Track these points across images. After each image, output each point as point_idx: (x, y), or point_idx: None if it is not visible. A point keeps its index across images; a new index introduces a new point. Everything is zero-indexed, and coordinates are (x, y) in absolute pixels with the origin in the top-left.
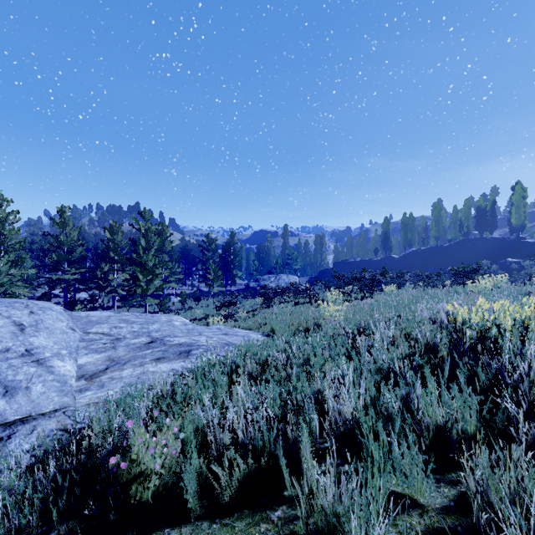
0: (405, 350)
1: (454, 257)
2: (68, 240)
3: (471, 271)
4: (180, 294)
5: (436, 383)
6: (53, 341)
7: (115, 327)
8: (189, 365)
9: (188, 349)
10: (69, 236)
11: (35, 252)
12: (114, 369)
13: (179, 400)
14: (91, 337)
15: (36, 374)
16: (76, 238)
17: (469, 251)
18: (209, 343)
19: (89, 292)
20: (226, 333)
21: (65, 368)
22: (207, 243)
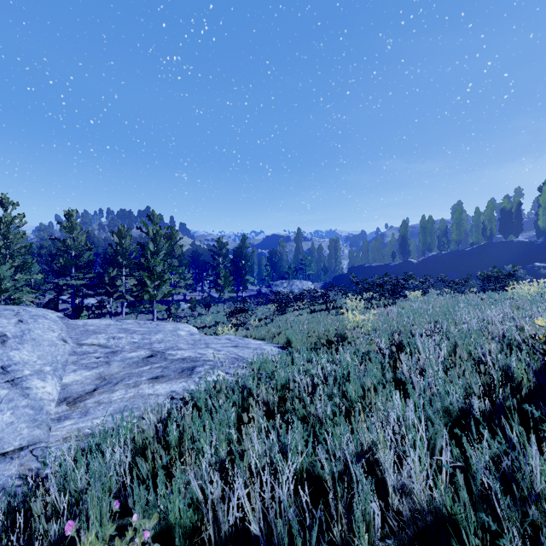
0: (476, 380)
1: (477, 262)
2: (76, 244)
3: (505, 276)
4: (190, 300)
5: (526, 428)
6: (37, 355)
7: (113, 337)
8: (192, 386)
9: (192, 365)
10: (77, 241)
11: (44, 257)
12: (103, 391)
13: (173, 442)
14: (84, 349)
15: (6, 398)
16: (84, 242)
17: (493, 255)
18: (216, 357)
19: (98, 297)
20: (236, 346)
21: (44, 389)
22: (218, 248)
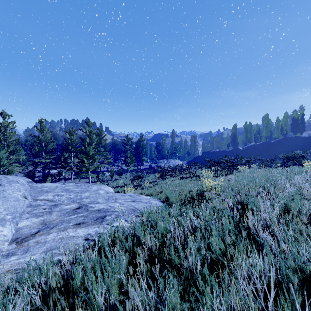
0: None
1: (278, 149)
2: (45, 139)
3: (300, 157)
4: (110, 171)
5: None
6: (4, 207)
7: (58, 195)
8: (101, 230)
9: (103, 214)
10: (45, 137)
11: (28, 146)
12: (42, 233)
13: (77, 283)
14: (38, 203)
15: None
16: (49, 138)
17: (287, 145)
18: (120, 209)
19: (59, 169)
20: (134, 200)
21: (2, 233)
22: (126, 141)
